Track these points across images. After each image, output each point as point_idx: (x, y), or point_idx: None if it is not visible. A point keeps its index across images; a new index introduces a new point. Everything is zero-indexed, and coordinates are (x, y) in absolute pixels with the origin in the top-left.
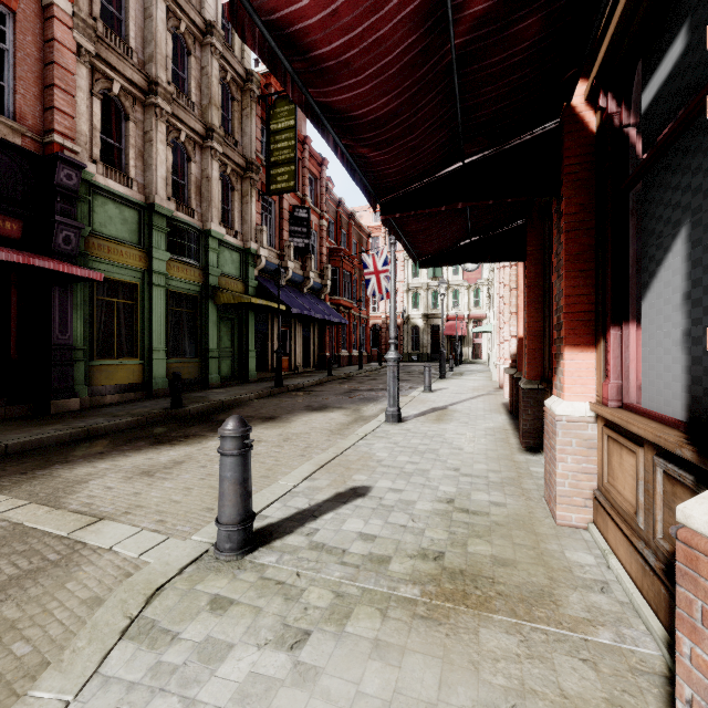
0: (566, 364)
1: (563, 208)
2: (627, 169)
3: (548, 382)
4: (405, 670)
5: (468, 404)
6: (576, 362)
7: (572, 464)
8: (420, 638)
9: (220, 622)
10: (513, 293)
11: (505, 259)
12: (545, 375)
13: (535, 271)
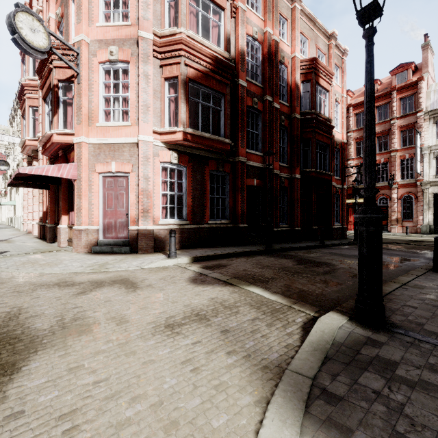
0: (63, 218)
1: (62, 189)
2: (73, 187)
3: (57, 224)
4: (43, 254)
5: (17, 238)
6: (65, 218)
7: (64, 236)
8: (43, 253)
9: (5, 258)
10: (41, 195)
11: (43, 188)
12: (56, 222)
13: (53, 194)
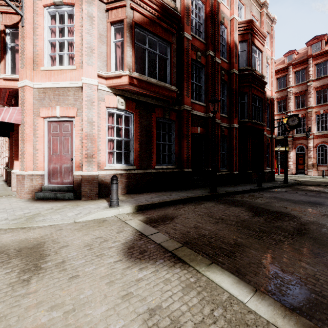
0: (15, 163)
1: (14, 136)
2: None
3: None
4: None
5: None
6: (17, 163)
7: (16, 180)
8: None
9: None
10: (7, 143)
11: (2, 136)
12: None
13: (12, 141)
